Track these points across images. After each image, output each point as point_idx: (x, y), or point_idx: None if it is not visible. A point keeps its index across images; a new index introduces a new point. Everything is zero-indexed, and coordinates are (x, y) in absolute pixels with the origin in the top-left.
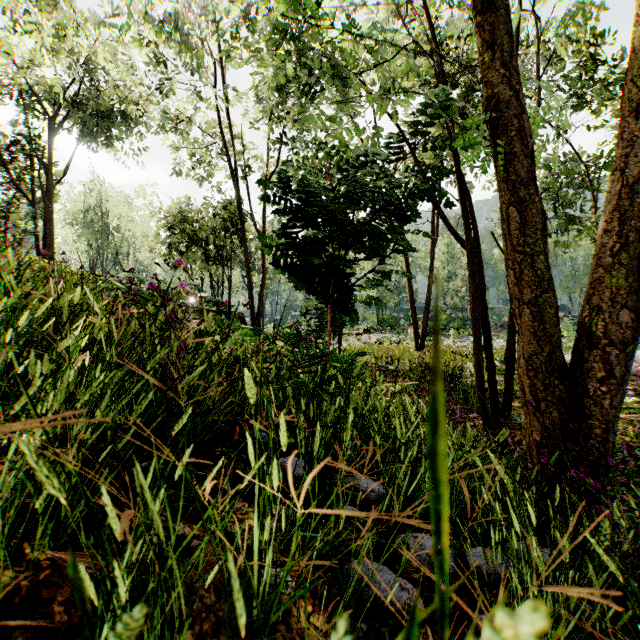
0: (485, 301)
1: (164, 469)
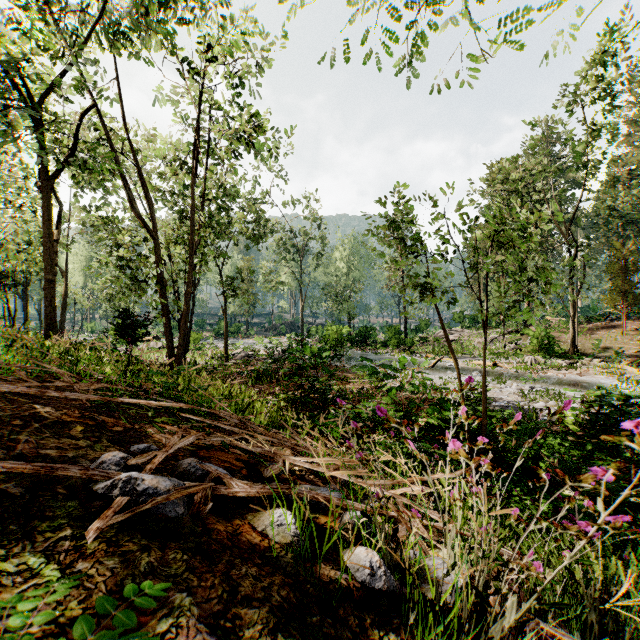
0: None
1: None
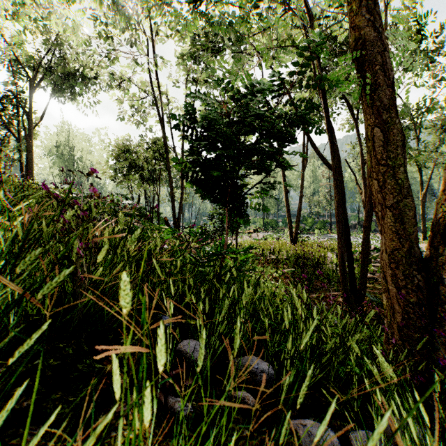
0: (345, 208)
1: (60, 365)
